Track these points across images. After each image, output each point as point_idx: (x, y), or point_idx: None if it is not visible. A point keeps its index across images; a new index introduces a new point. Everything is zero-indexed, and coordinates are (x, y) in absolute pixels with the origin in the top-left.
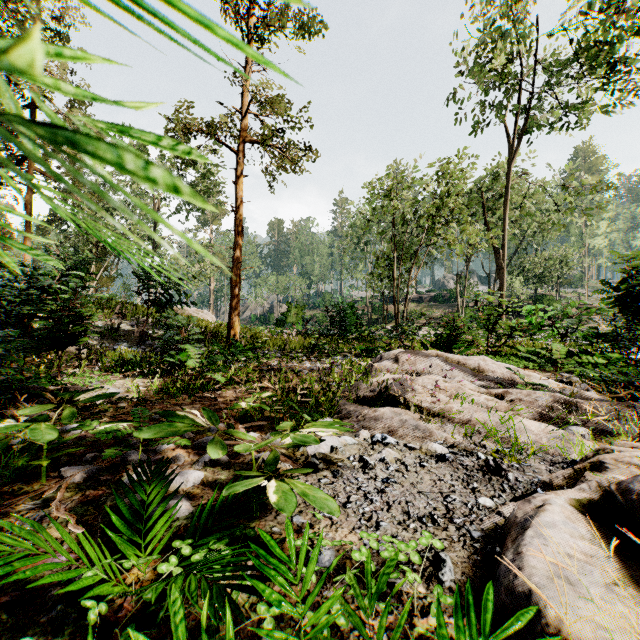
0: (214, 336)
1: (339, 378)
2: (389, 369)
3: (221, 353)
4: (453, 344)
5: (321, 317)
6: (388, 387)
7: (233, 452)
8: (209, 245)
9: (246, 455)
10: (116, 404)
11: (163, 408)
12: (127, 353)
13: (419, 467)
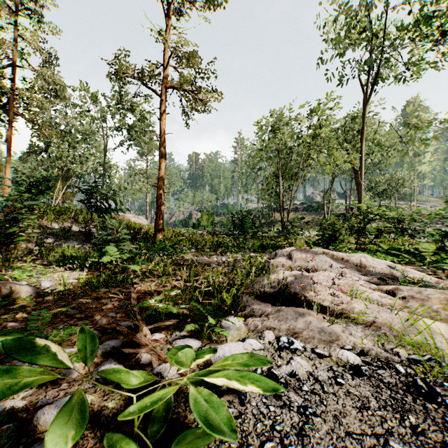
0: (144, 236)
1: (241, 272)
2: (284, 265)
3: (147, 249)
4: (332, 242)
5: (225, 222)
6: (288, 284)
7: (133, 360)
8: (144, 169)
9: (146, 365)
10: (43, 297)
11: (78, 304)
12: (69, 250)
13: (336, 385)
